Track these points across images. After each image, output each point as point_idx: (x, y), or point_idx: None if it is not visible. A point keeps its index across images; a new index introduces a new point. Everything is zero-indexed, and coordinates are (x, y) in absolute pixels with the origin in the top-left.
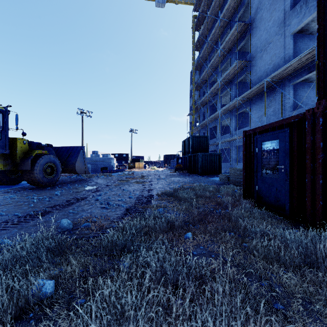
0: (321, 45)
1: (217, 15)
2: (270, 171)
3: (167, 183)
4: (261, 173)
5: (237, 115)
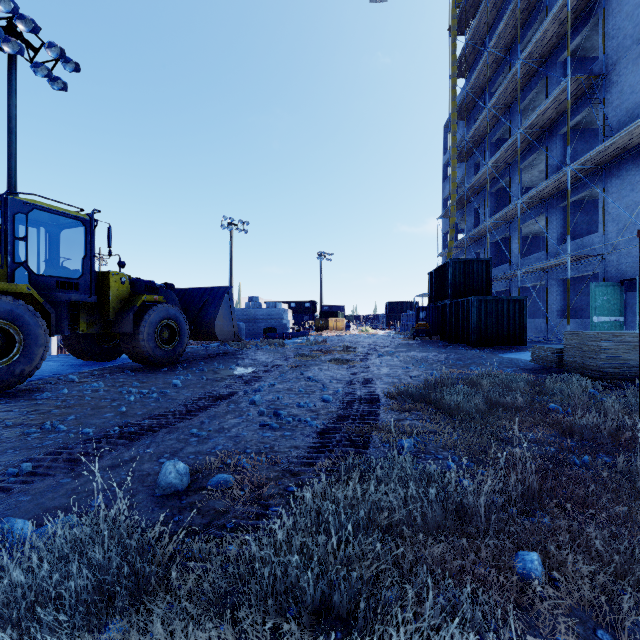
0: None
1: None
2: None
3: (402, 365)
4: None
5: (568, 207)
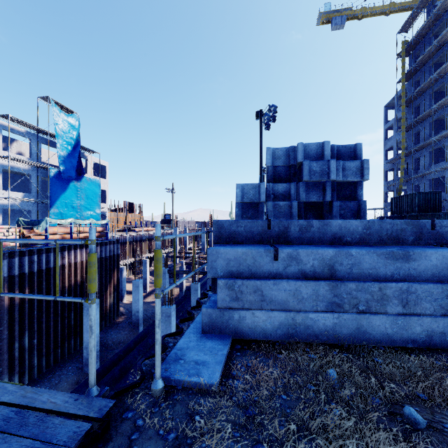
0: None
1: (447, 41)
2: None
3: None
4: None
5: None
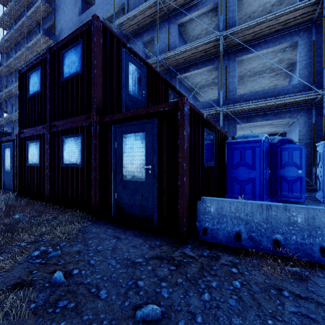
0: (20, 103)
1: (27, 8)
2: (8, 168)
3: None
4: (5, 169)
5: None
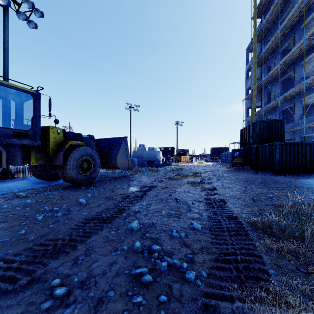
0: None
1: None
2: None
3: (238, 187)
4: None
5: None
